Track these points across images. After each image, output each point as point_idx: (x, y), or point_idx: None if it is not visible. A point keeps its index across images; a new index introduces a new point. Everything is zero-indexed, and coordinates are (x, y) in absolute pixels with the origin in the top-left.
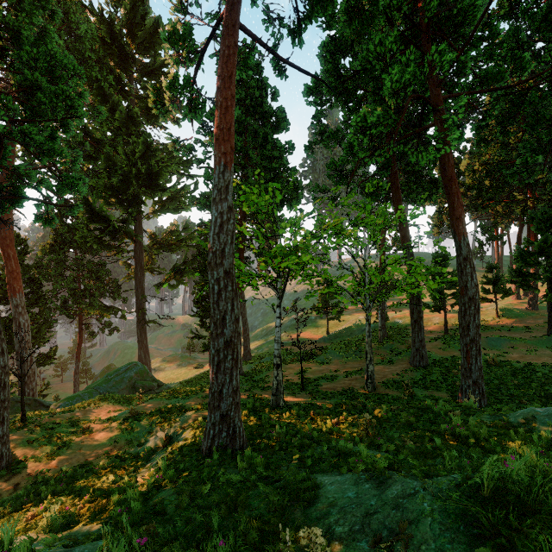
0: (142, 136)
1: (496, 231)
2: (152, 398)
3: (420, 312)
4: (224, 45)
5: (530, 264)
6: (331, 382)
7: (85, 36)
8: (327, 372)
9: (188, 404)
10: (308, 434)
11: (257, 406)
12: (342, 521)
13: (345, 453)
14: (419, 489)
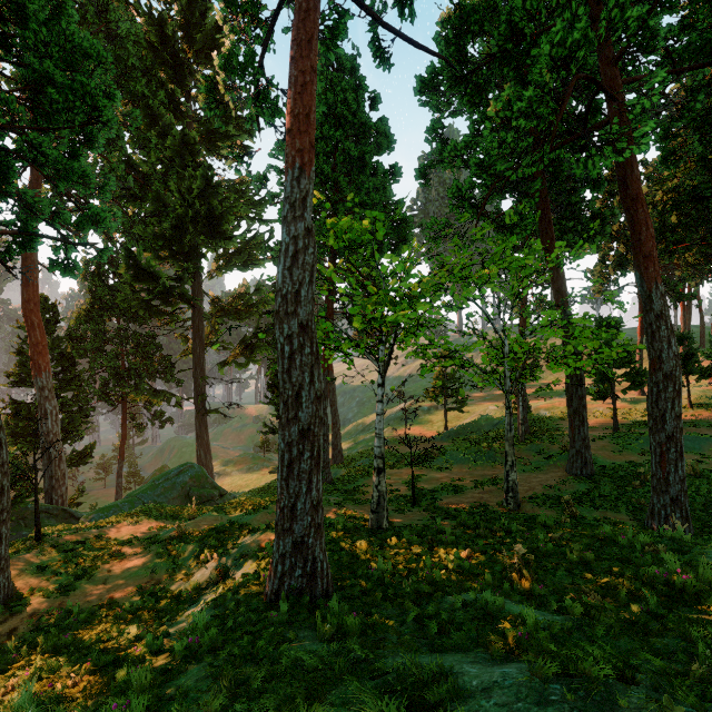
0: (201, 168)
1: (682, 290)
2: (207, 511)
3: (582, 398)
4: None
5: None
6: (454, 495)
7: (128, 39)
8: (447, 480)
9: (254, 522)
10: (427, 575)
11: (350, 528)
12: None
13: (493, 614)
14: None
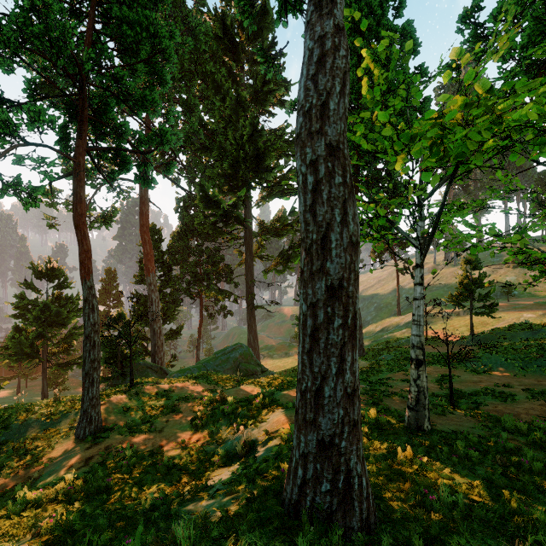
0: (249, 117)
1: None
2: (247, 382)
3: None
4: None
5: None
6: (504, 403)
7: (200, 31)
8: (488, 385)
9: (282, 399)
10: None
11: (382, 422)
12: None
13: None
14: None
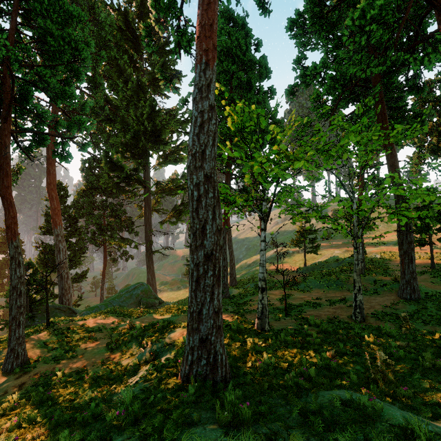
0: (148, 100)
1: None
2: (149, 312)
3: (411, 243)
4: None
5: None
6: (314, 309)
7: (106, 23)
8: (308, 299)
9: (177, 321)
10: (303, 370)
11: (242, 329)
12: None
13: (373, 416)
14: None
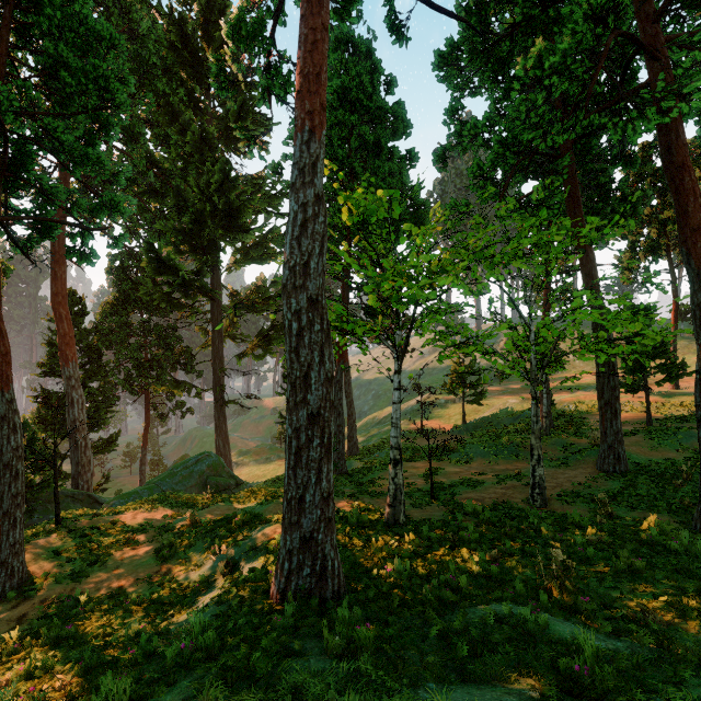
0: (219, 162)
1: None
2: (221, 500)
3: (615, 389)
4: None
5: None
6: (475, 490)
7: (149, 38)
8: (467, 475)
9: (266, 513)
10: (450, 578)
11: (364, 522)
12: None
13: (534, 633)
14: None
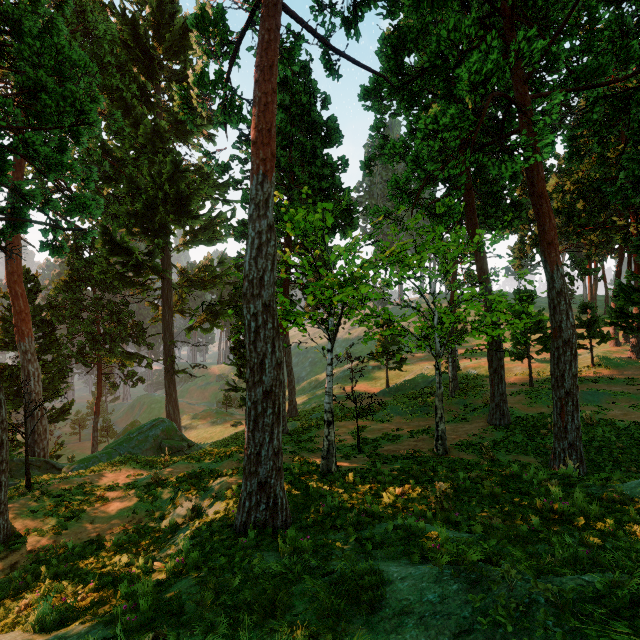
0: (170, 154)
1: (589, 265)
2: (179, 460)
3: (501, 360)
4: (264, 28)
5: (635, 302)
6: (393, 443)
7: (104, 38)
8: (388, 431)
9: (221, 469)
10: (367, 507)
11: (304, 472)
12: (423, 639)
13: (416, 533)
14: (536, 597)
